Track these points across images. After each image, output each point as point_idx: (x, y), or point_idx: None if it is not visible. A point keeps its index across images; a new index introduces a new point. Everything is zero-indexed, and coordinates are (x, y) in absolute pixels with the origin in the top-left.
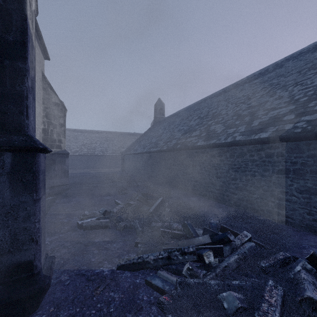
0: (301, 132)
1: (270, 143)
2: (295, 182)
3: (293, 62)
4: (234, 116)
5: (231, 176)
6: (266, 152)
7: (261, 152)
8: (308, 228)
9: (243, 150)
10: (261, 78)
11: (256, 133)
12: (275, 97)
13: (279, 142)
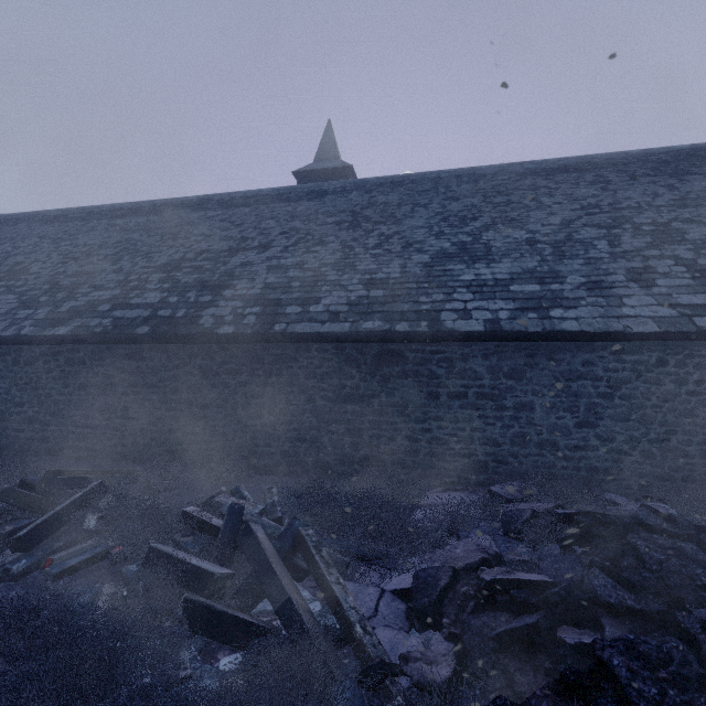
0: (100, 333)
1: (71, 344)
2: (98, 399)
3: (173, 213)
4: (47, 283)
5: (15, 399)
6: (66, 358)
7: (60, 357)
8: (109, 458)
9: (35, 352)
10: (129, 219)
11: (55, 326)
12: (115, 268)
13: (79, 344)
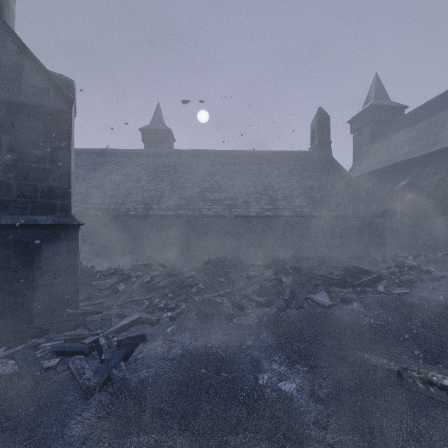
0: (81, 213)
1: None
2: None
3: (87, 156)
4: None
5: None
6: None
7: None
8: None
9: None
10: None
11: None
12: None
13: None
